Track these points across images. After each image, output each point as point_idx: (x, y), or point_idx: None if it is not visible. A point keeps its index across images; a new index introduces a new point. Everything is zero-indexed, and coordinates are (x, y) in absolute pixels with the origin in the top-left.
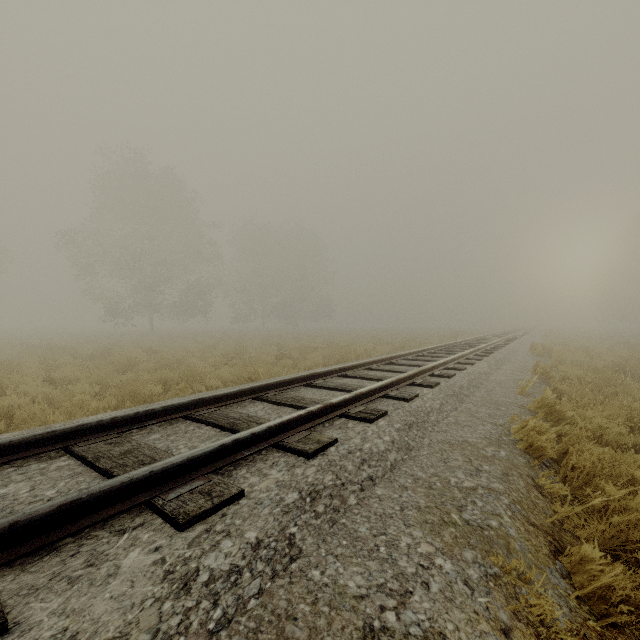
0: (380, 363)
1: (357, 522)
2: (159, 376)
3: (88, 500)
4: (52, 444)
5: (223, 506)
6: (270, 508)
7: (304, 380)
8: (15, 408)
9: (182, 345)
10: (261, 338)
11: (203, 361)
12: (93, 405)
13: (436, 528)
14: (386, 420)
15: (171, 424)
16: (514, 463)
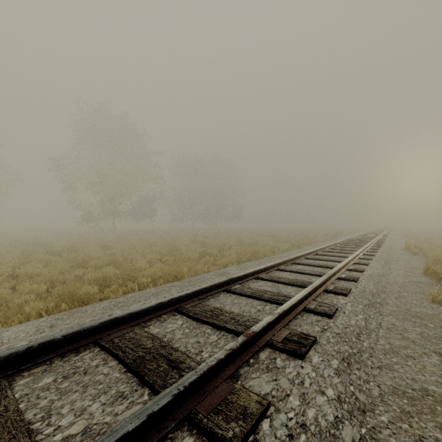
0: (287, 263)
1: None
2: (100, 274)
3: None
4: None
5: None
6: None
7: (222, 285)
8: None
9: (131, 242)
10: (190, 236)
11: (144, 256)
12: (26, 310)
13: None
14: (319, 353)
15: (75, 353)
16: None
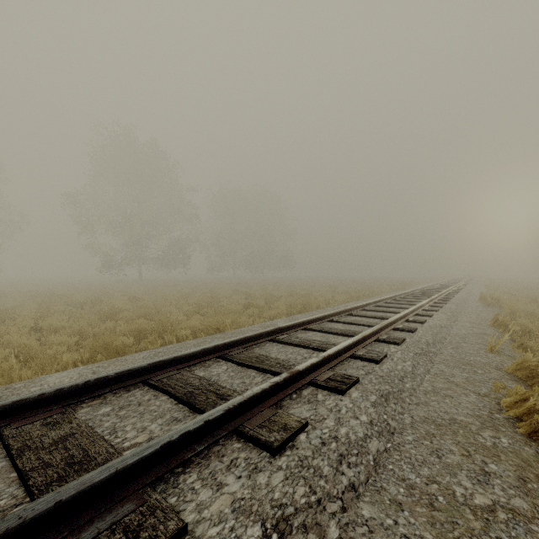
0: (341, 314)
1: None
2: (134, 326)
3: None
4: None
5: None
6: None
7: (269, 335)
8: None
9: (163, 293)
10: (232, 286)
11: (179, 309)
12: (63, 359)
13: None
14: (359, 390)
15: (127, 391)
16: (524, 458)
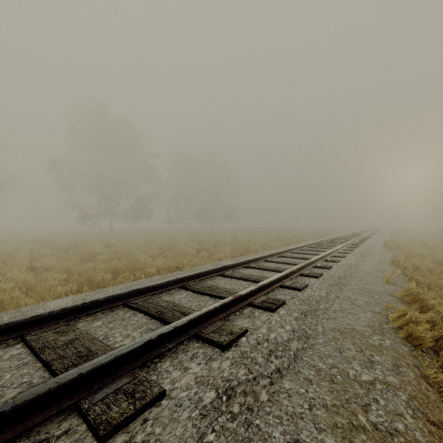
0: (274, 256)
1: (270, 424)
2: (111, 266)
3: (12, 412)
4: (9, 333)
5: (145, 409)
6: (189, 411)
7: (218, 271)
8: (1, 291)
9: (131, 240)
10: (187, 235)
11: (145, 253)
12: (58, 290)
13: (347, 435)
14: (285, 309)
15: (112, 311)
16: (400, 352)
